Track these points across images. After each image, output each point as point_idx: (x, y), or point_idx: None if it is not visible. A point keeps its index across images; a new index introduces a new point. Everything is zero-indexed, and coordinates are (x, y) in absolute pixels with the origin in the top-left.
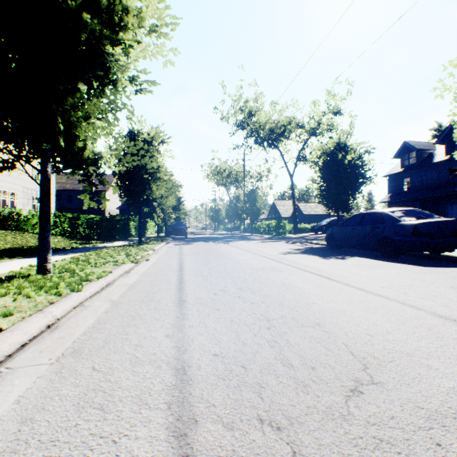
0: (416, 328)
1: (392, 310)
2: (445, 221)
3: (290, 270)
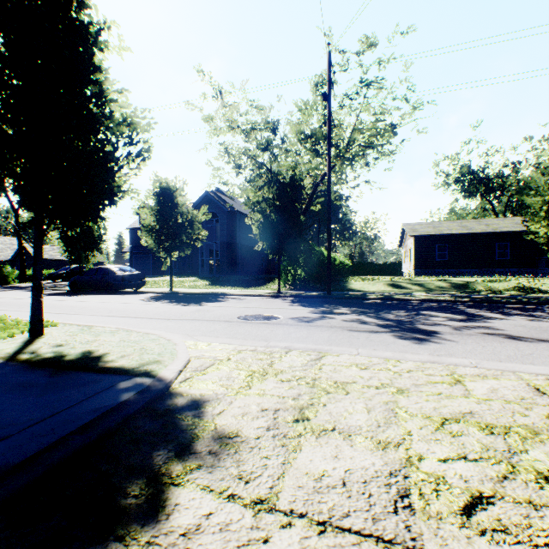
0: (100, 304)
1: (97, 303)
2: (138, 274)
3: (51, 301)
